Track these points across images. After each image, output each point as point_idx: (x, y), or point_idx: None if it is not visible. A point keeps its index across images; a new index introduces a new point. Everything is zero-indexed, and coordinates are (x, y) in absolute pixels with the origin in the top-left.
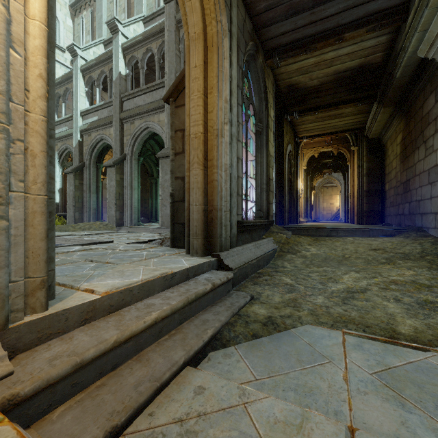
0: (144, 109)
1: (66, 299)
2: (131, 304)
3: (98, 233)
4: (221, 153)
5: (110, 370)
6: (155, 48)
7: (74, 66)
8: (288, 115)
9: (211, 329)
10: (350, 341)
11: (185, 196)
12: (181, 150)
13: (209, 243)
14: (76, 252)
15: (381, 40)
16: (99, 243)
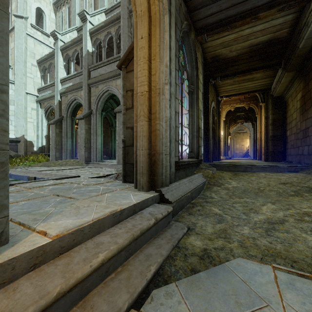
0: (105, 77)
1: (18, 243)
2: (82, 242)
3: (71, 168)
4: (162, 108)
5: None
6: (113, 31)
7: (56, 47)
8: (212, 79)
9: (153, 265)
10: (282, 278)
11: (134, 142)
12: (131, 106)
13: (152, 181)
14: (49, 186)
15: (288, 18)
16: (69, 177)
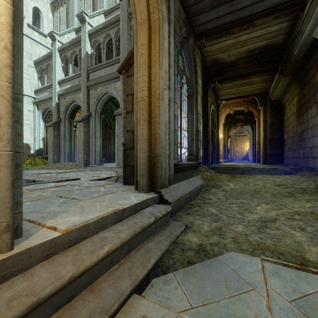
0: (104, 79)
1: (31, 237)
2: (88, 237)
3: (70, 171)
4: (162, 112)
5: (66, 302)
6: (113, 33)
7: (54, 48)
8: (211, 83)
9: (153, 258)
10: (268, 268)
11: (134, 145)
12: (131, 110)
13: (152, 182)
14: (50, 188)
15: (283, 26)
16: (69, 180)
